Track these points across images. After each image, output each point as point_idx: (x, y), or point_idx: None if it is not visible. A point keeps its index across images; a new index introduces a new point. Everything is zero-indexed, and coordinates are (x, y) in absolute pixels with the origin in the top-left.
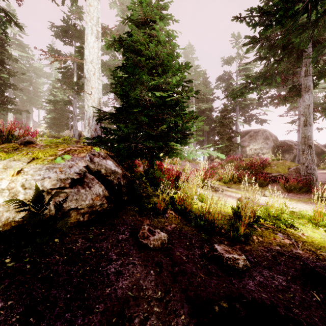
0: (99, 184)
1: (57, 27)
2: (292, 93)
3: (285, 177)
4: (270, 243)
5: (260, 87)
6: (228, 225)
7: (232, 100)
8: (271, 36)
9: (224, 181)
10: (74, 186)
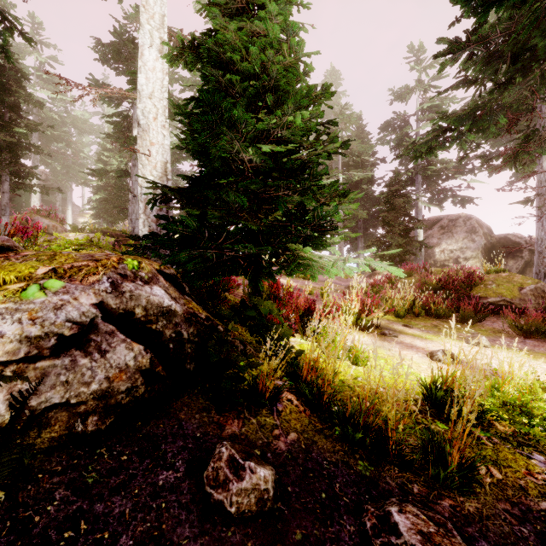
0: (127, 343)
1: (103, 45)
2: (530, 146)
3: (514, 304)
4: (523, 489)
5: (465, 136)
6: (420, 443)
7: (408, 164)
8: (489, 38)
9: (397, 312)
10: (64, 351)
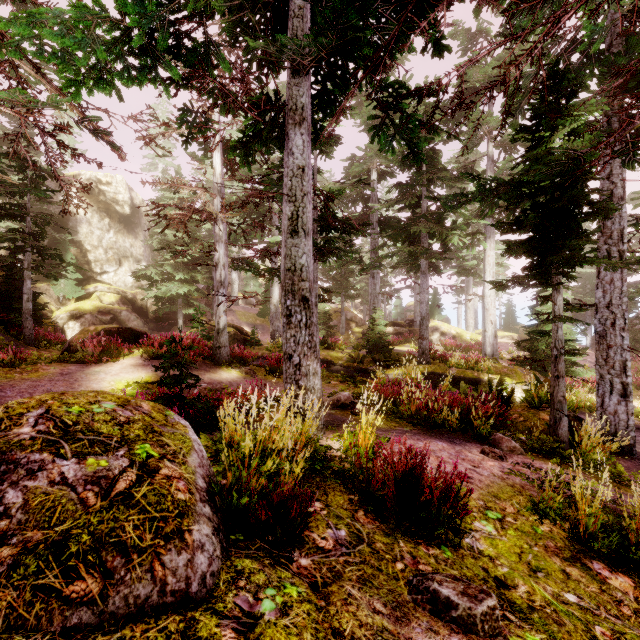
0: None
1: None
2: None
3: None
4: None
5: None
6: None
7: None
8: None
9: None
10: None
